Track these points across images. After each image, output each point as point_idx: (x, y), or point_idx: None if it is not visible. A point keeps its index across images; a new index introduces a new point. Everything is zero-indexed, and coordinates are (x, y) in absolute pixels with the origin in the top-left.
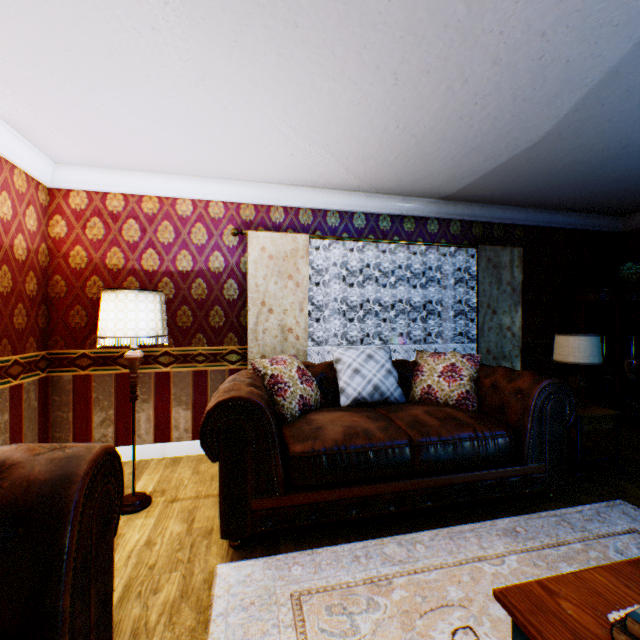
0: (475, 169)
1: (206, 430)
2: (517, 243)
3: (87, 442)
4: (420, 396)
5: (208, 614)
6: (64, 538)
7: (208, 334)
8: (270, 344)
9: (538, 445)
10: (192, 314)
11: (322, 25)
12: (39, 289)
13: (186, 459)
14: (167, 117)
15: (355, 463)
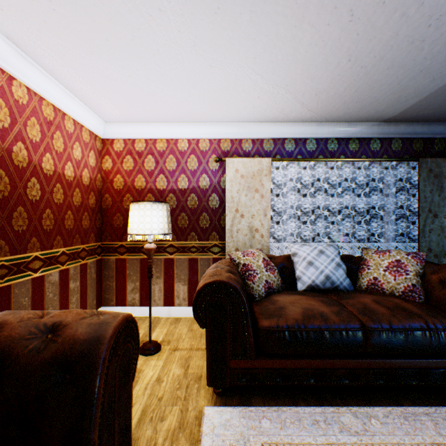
0: (420, 90)
1: (196, 304)
2: None
3: (123, 302)
4: (366, 286)
5: None
6: (94, 387)
7: (198, 232)
8: (241, 240)
9: None
10: (188, 218)
11: None
12: (96, 203)
13: (184, 319)
14: (171, 80)
15: (313, 340)
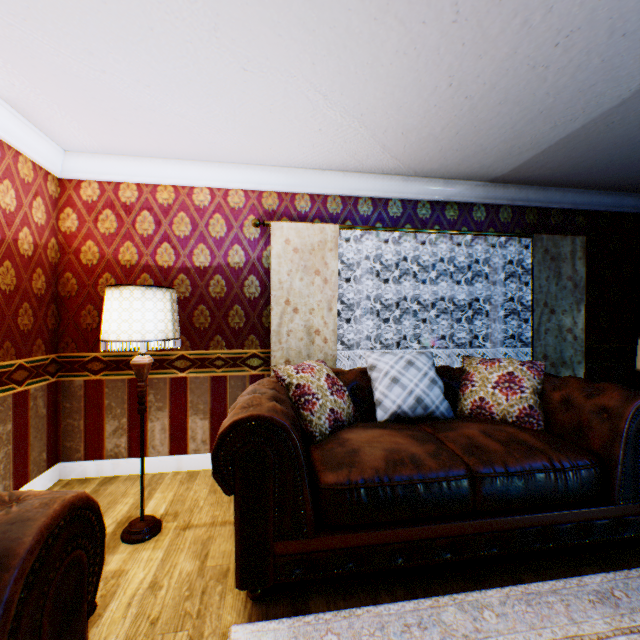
0: (538, 140)
1: (219, 456)
2: (579, 231)
3: (99, 452)
4: (470, 410)
5: None
6: None
7: (227, 336)
8: (295, 347)
9: (633, 479)
10: (210, 314)
11: None
12: (48, 287)
13: (203, 474)
14: (177, 86)
15: (401, 499)
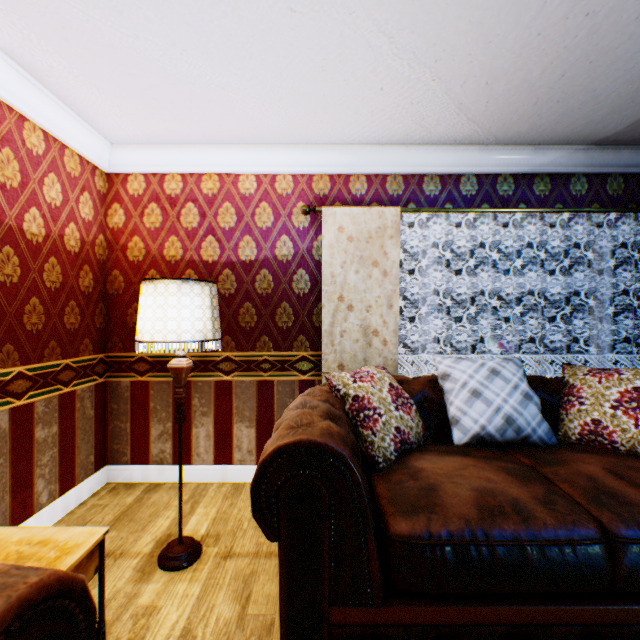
0: None
1: (259, 490)
2: None
3: (144, 457)
4: (580, 436)
5: None
6: None
7: (274, 336)
8: (349, 350)
9: None
10: (256, 312)
11: None
12: (95, 285)
13: (248, 488)
14: (216, 46)
15: (503, 565)
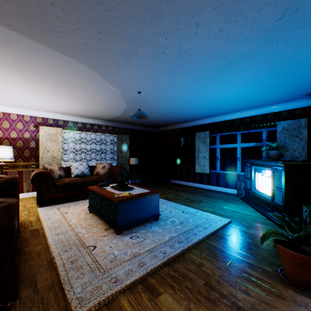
0: (110, 116)
1: (33, 179)
2: (129, 133)
3: None
4: (96, 174)
5: (37, 213)
6: (18, 185)
7: (24, 158)
8: (48, 161)
9: None
10: (17, 152)
11: (64, 97)
12: None
13: None
14: (16, 98)
15: (74, 186)
